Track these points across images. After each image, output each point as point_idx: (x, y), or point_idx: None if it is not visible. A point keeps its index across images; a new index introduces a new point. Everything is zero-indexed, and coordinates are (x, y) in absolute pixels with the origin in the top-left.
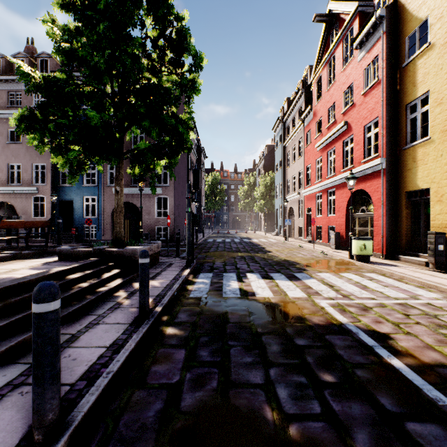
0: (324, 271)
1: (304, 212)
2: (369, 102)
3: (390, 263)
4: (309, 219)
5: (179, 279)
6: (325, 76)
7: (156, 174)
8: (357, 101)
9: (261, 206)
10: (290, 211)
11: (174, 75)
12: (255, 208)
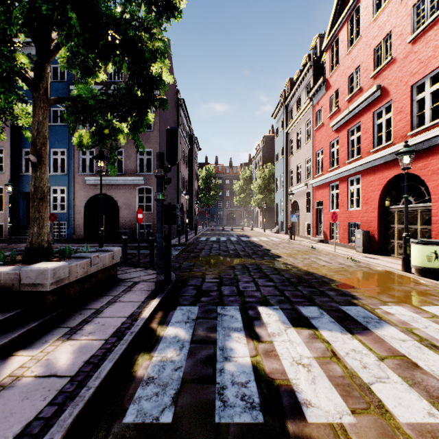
0: (388, 300)
1: (313, 206)
2: (421, 49)
3: None
4: (319, 214)
5: (124, 336)
6: (345, 36)
7: (117, 146)
8: (398, 54)
9: (259, 200)
10: (293, 206)
11: None
12: (253, 203)
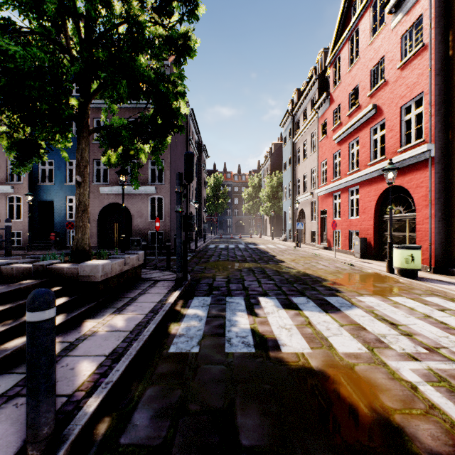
0: (365, 293)
1: (318, 215)
2: (408, 75)
3: (447, 280)
4: (324, 223)
5: (159, 312)
6: (346, 55)
7: (140, 164)
8: (390, 77)
9: (267, 209)
10: (300, 214)
11: (160, 26)
12: (261, 211)
